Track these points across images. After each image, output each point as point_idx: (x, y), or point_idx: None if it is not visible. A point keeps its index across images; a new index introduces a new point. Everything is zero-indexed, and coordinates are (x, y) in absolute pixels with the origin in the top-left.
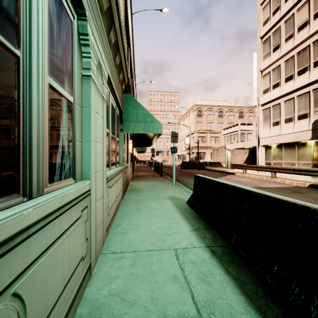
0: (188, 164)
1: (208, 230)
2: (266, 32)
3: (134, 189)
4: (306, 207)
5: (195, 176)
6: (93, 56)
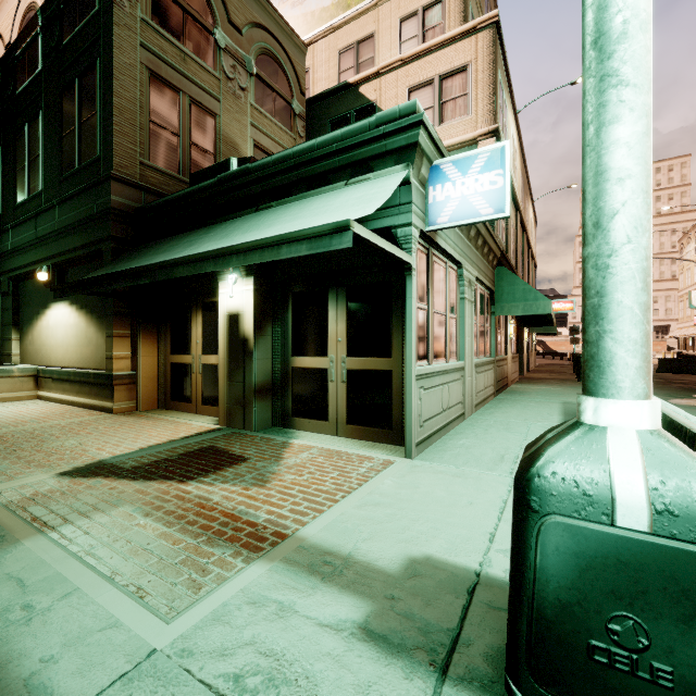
0: (681, 361)
1: None
2: None
3: (514, 391)
4: None
5: None
6: (466, 283)
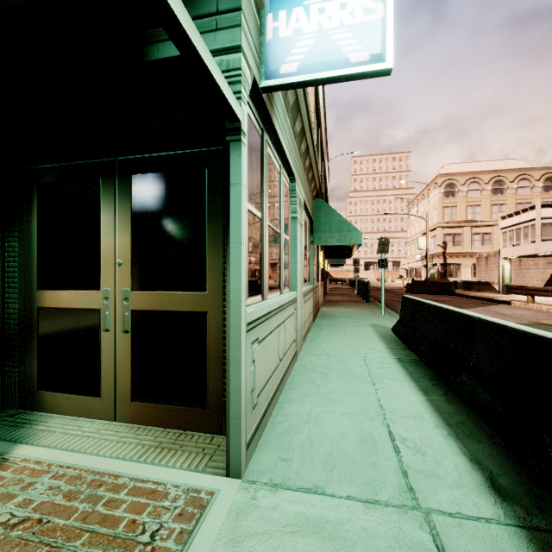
0: (420, 285)
1: (405, 350)
2: None
3: (326, 315)
4: (461, 313)
5: (402, 297)
6: (297, 201)
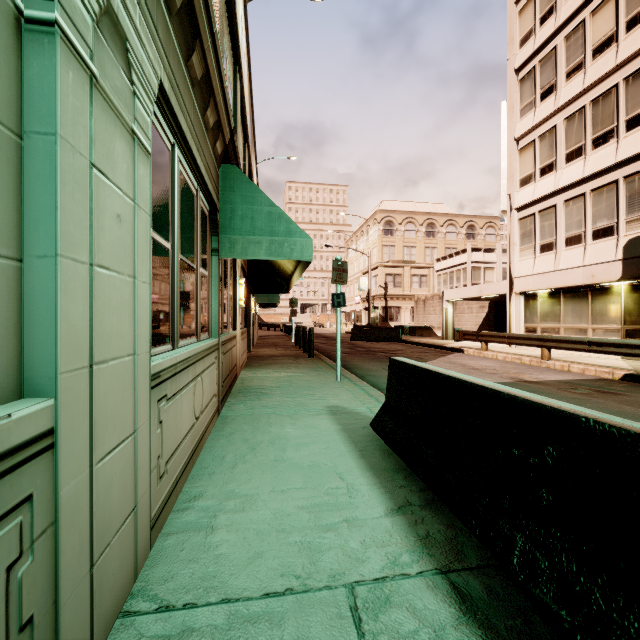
0: (366, 330)
1: (435, 510)
2: (527, 59)
3: (249, 388)
4: None
5: (391, 360)
6: None
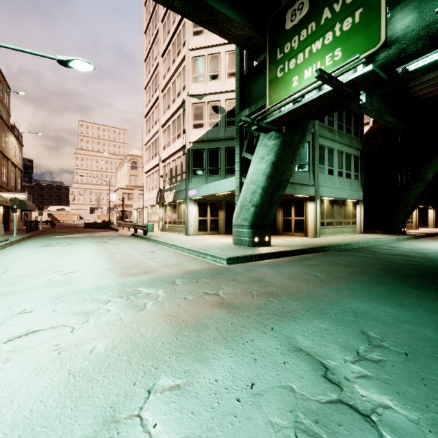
0: (92, 223)
1: None
2: (146, 114)
3: None
4: None
5: None
6: None
